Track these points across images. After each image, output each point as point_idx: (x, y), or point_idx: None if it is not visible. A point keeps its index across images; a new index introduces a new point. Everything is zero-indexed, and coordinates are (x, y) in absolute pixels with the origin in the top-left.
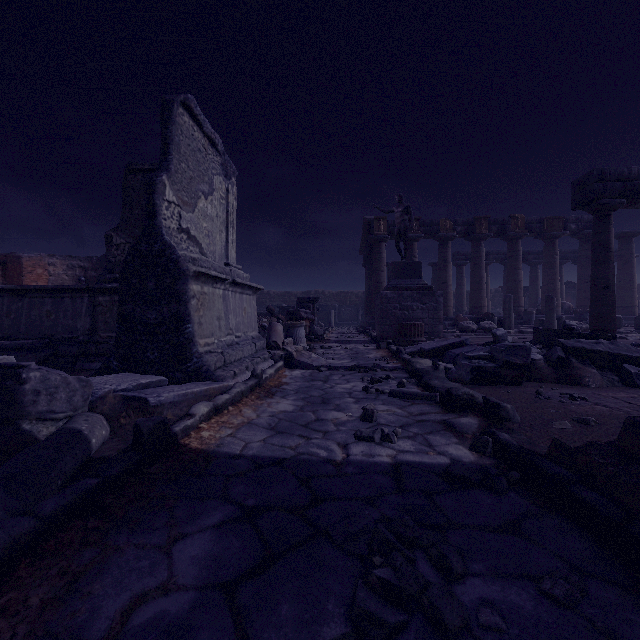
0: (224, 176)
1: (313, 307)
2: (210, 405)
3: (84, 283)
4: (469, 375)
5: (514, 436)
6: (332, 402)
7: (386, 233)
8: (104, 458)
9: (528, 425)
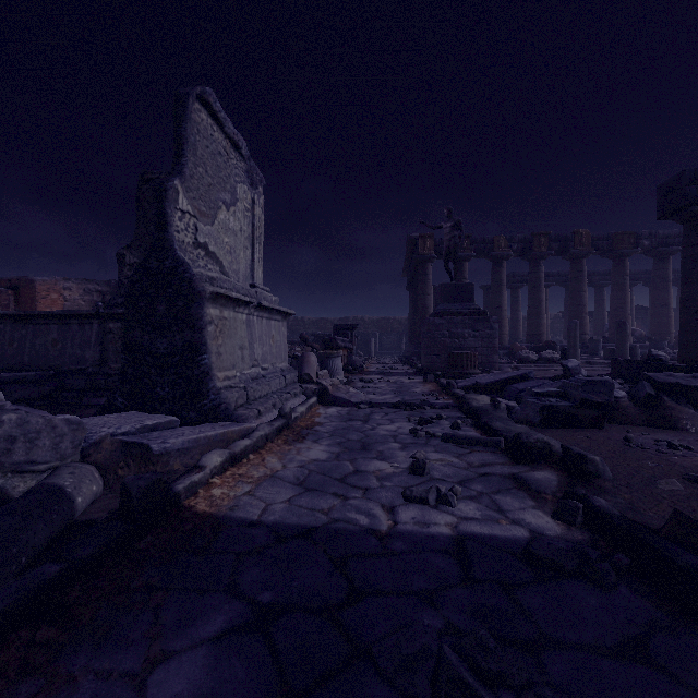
0: (249, 185)
1: (351, 335)
2: (225, 454)
3: (102, 309)
4: (538, 416)
5: (608, 498)
6: (374, 448)
7: (433, 252)
8: (90, 522)
9: (624, 484)
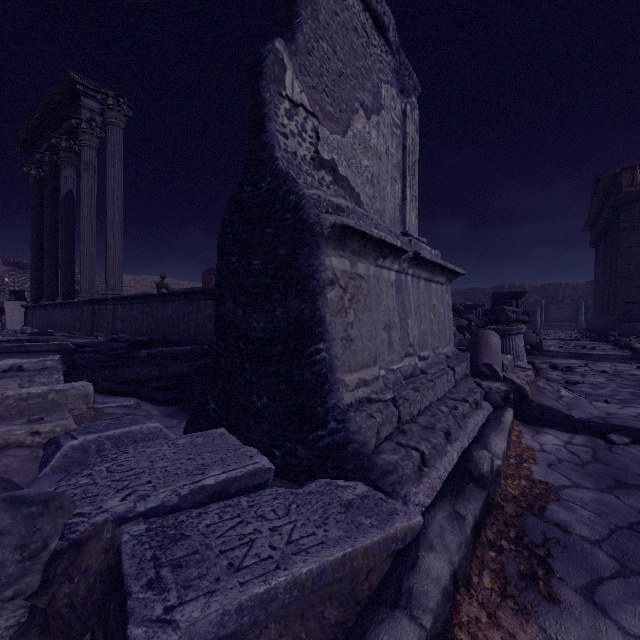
0: (398, 92)
1: (516, 304)
2: None
3: None
4: None
5: None
6: None
7: None
8: None
9: None
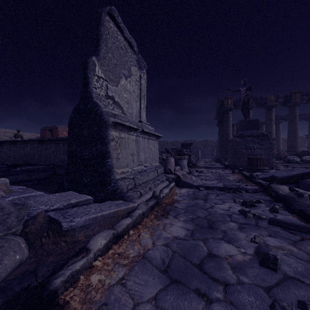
0: (138, 68)
1: (190, 148)
2: (109, 235)
3: None
4: None
5: None
6: (218, 227)
7: (232, 106)
8: None
9: None
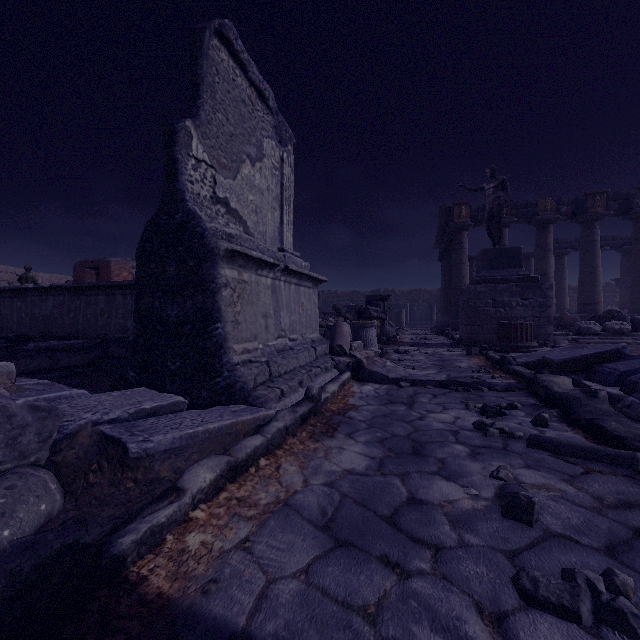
0: (278, 142)
1: (383, 305)
2: (220, 465)
3: None
4: None
5: None
6: (430, 453)
7: (468, 220)
8: None
9: None
